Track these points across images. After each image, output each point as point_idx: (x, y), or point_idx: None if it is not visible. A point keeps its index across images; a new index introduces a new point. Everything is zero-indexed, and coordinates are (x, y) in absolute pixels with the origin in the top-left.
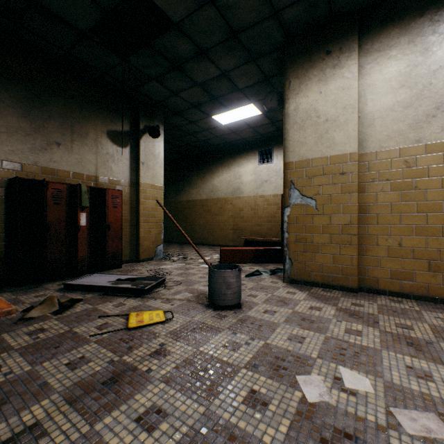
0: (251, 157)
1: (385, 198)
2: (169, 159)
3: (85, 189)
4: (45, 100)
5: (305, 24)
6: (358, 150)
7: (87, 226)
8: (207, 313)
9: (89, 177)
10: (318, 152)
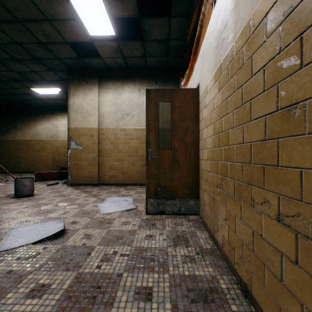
0: (65, 115)
1: (108, 147)
2: None
3: None
4: None
5: (76, 66)
6: (99, 126)
7: None
8: (12, 199)
9: None
10: (83, 125)
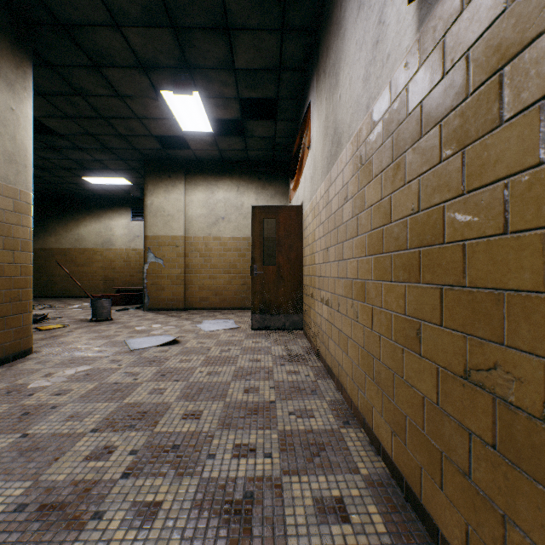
0: (124, 212)
1: (197, 261)
2: None
3: None
4: None
5: (157, 157)
6: (185, 234)
7: None
8: (92, 323)
9: None
10: (164, 232)
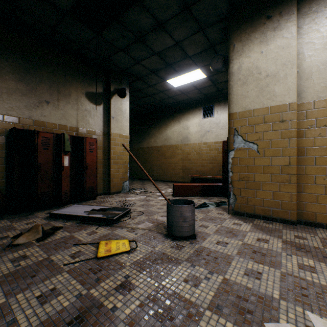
0: (196, 112)
1: (322, 142)
2: (133, 115)
3: (68, 137)
4: (37, 68)
5: None
6: (296, 100)
7: (69, 166)
8: (166, 243)
9: (71, 129)
10: (259, 104)
